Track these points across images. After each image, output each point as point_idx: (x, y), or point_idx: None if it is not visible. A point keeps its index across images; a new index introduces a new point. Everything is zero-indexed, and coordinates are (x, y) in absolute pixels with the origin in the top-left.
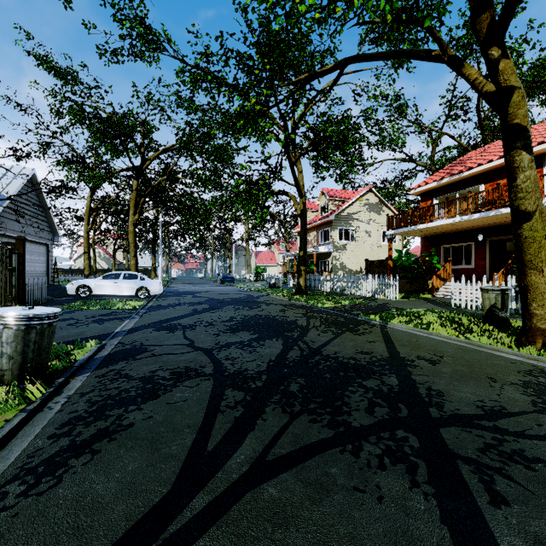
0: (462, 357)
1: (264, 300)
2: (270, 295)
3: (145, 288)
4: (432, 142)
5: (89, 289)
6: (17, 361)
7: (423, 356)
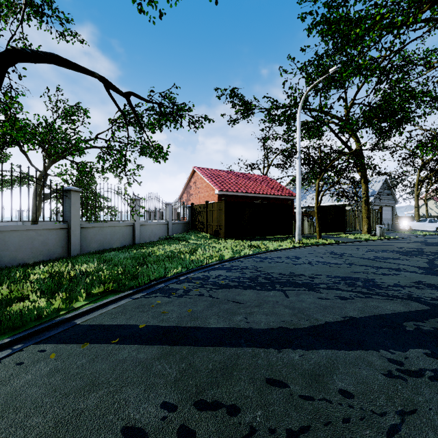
0: None
1: None
2: None
3: None
4: None
5: (409, 226)
6: (379, 233)
7: None
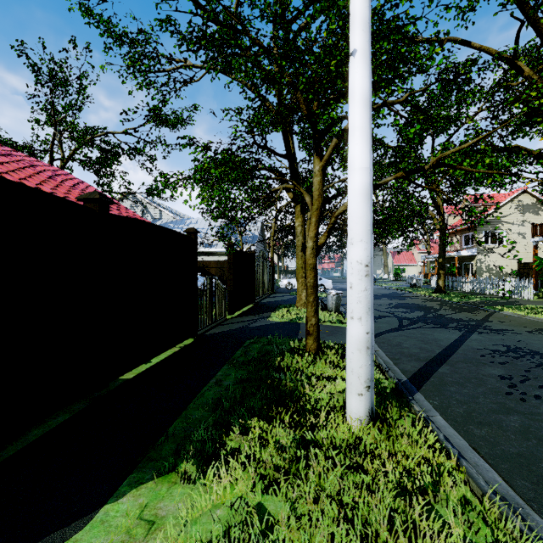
0: (524, 322)
1: (408, 296)
2: (412, 293)
3: (322, 285)
4: None
5: (292, 285)
6: (336, 305)
7: (501, 321)
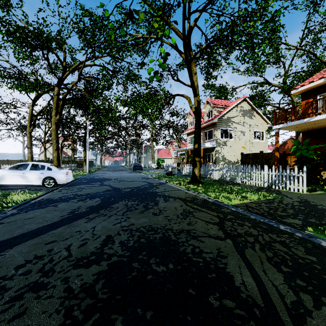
0: None
1: (162, 191)
2: (168, 183)
3: (51, 178)
4: (285, 68)
5: None
6: None
7: None
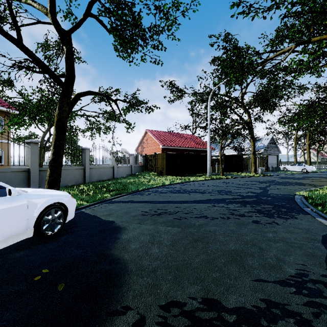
0: None
1: None
2: None
3: (305, 169)
4: None
5: (286, 168)
6: (260, 172)
7: (323, 180)
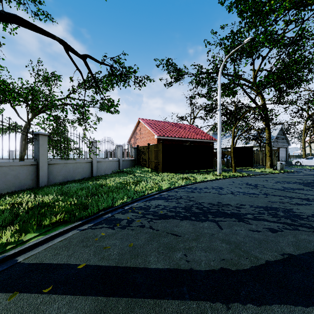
0: None
1: None
2: None
3: None
4: None
5: (299, 163)
6: (280, 168)
7: None
